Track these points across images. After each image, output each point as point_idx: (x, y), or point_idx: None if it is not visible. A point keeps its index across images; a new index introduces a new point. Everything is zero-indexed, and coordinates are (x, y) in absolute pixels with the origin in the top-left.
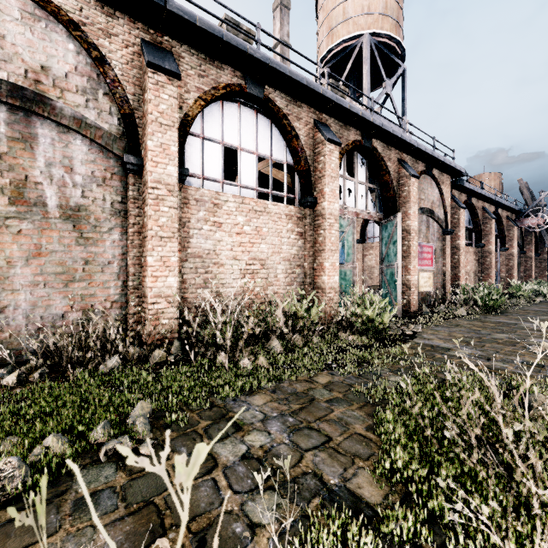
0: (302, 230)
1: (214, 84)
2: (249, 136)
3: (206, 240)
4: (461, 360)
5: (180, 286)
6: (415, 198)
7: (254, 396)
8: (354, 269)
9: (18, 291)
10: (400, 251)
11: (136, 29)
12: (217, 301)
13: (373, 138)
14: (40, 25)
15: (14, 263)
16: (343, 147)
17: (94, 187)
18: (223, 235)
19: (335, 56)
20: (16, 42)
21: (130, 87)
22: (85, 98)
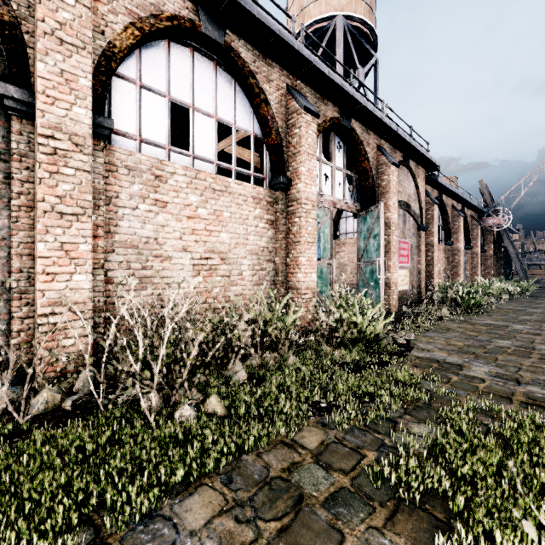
0: (273, 218)
1: (154, 11)
2: (206, 94)
3: (144, 223)
4: (488, 385)
5: (100, 287)
6: (395, 188)
7: (191, 496)
8: (331, 265)
9: None
10: (382, 245)
11: None
12: (147, 311)
13: (352, 118)
14: None
15: None
16: (320, 123)
17: None
18: (169, 219)
19: (306, 38)
20: None
21: None
22: None
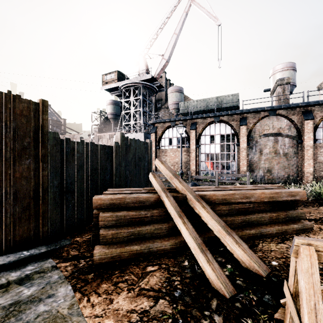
0: None
1: None
2: None
3: None
4: None
5: (313, 170)
6: None
7: None
8: None
9: (275, 170)
10: None
11: (300, 110)
12: None
13: None
14: (279, 119)
15: (274, 165)
16: None
17: (290, 148)
18: None
19: None
20: (275, 125)
21: (299, 124)
22: (288, 130)
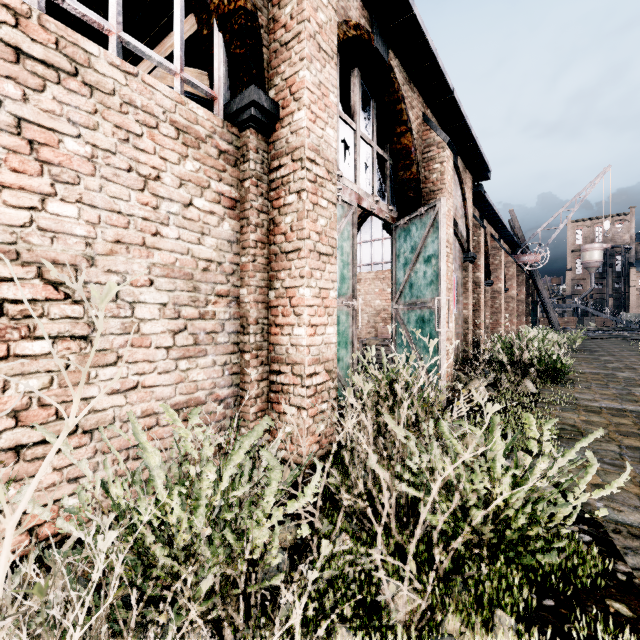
0: (235, 193)
1: None
2: None
3: None
4: None
5: None
6: (450, 186)
7: None
8: (355, 310)
9: None
10: (444, 274)
11: None
12: None
13: (390, 47)
14: None
15: None
16: (339, 22)
17: None
18: None
19: None
20: None
21: None
22: None
